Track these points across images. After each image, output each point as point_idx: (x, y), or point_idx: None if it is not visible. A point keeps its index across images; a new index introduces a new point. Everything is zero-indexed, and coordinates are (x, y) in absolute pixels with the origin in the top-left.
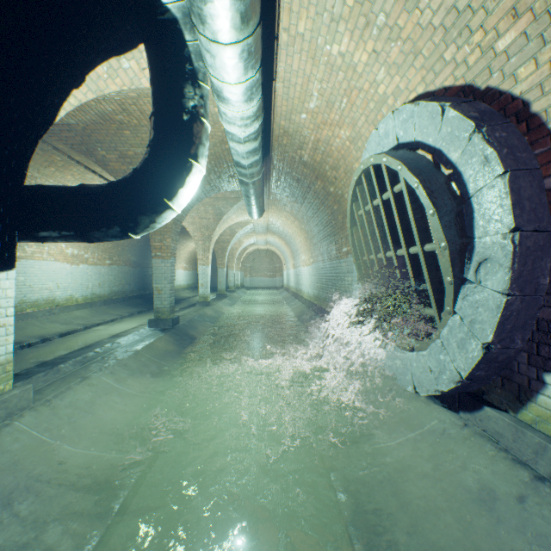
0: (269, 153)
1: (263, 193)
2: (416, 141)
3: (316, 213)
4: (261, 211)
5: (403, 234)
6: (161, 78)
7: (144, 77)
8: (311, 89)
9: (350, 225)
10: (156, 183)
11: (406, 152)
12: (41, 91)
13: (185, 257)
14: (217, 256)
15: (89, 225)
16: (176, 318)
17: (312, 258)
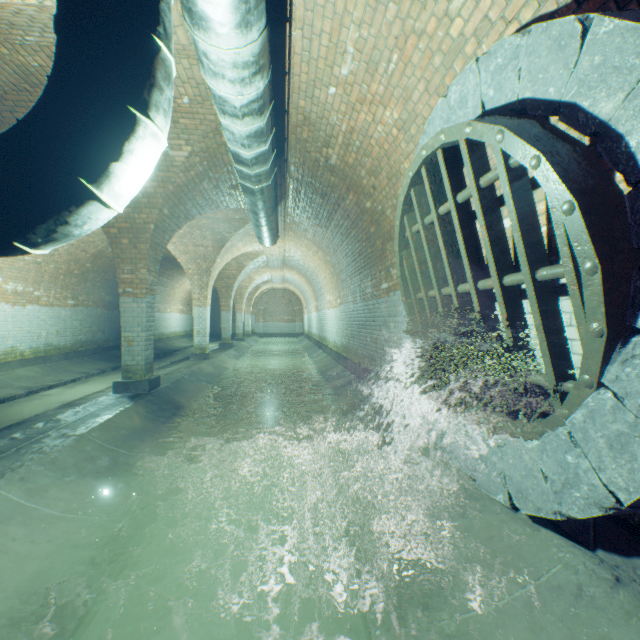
0: (283, 152)
1: (275, 209)
2: (520, 99)
3: (346, 240)
4: (274, 235)
5: (493, 254)
6: None
7: None
8: (344, 41)
9: (399, 247)
10: (60, 146)
11: (506, 117)
12: None
13: (181, 298)
14: (220, 295)
15: None
16: (156, 378)
17: (339, 298)
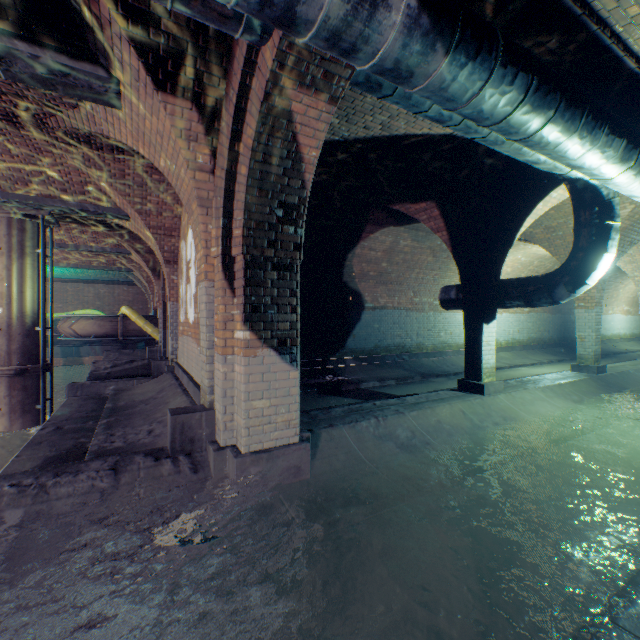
0: None
1: None
2: None
3: None
4: None
5: None
6: (578, 209)
7: (566, 193)
8: None
9: None
10: (575, 272)
11: None
12: (508, 234)
13: (625, 298)
14: None
15: (533, 300)
16: (601, 366)
17: None
